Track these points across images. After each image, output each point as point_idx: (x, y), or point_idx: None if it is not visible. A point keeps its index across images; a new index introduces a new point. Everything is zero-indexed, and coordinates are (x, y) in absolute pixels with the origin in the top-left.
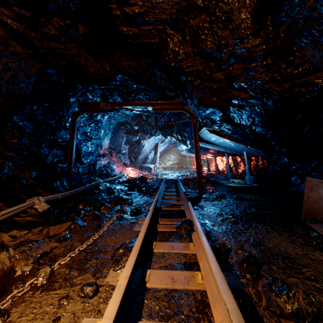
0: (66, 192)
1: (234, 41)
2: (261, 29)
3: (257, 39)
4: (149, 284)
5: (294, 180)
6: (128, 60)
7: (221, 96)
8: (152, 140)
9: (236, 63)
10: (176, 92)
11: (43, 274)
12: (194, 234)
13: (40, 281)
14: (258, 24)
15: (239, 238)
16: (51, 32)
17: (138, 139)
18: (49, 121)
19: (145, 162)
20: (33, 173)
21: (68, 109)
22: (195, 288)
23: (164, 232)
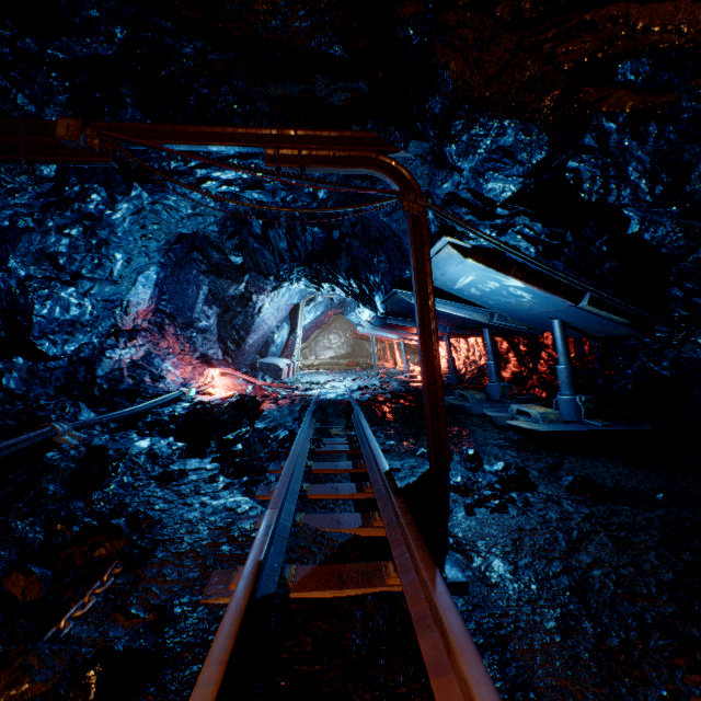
0: None
1: None
2: None
3: None
4: None
5: None
6: None
7: (567, 50)
8: (282, 294)
9: None
10: (353, 91)
11: None
12: None
13: None
14: None
15: None
16: None
17: (244, 291)
18: None
19: (266, 353)
20: None
21: None
22: None
23: None
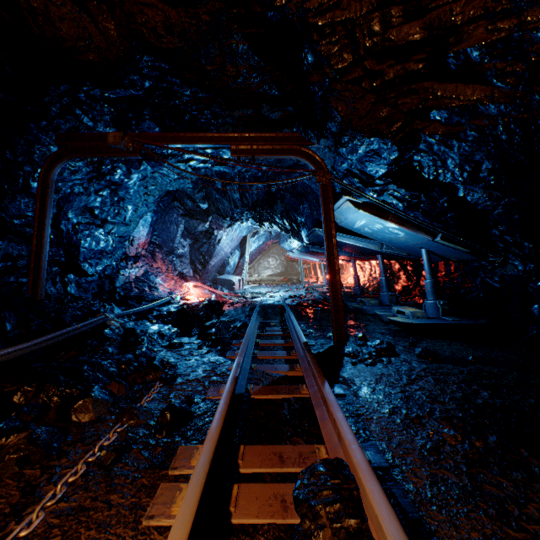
0: None
1: None
2: None
3: None
4: None
5: (539, 310)
6: (162, 4)
7: (403, 103)
8: (235, 229)
9: None
10: (285, 111)
11: None
12: None
13: None
14: None
15: None
16: None
17: (208, 228)
18: None
19: (223, 272)
20: None
21: (29, 147)
22: None
23: None
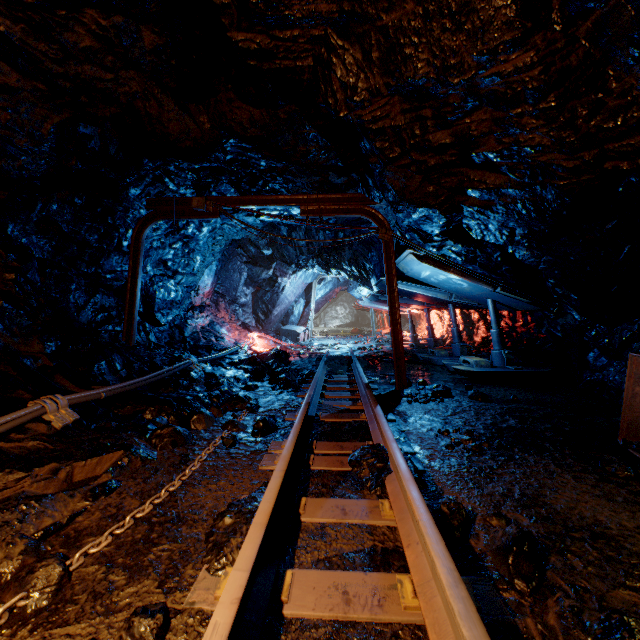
0: (117, 385)
1: (476, 58)
2: (536, 29)
3: (527, 53)
4: (290, 608)
5: (593, 358)
6: (249, 106)
7: (445, 182)
8: (300, 276)
9: (479, 109)
10: (349, 176)
11: (43, 582)
12: (390, 479)
13: (33, 601)
14: (531, 20)
15: (489, 488)
16: (82, 43)
17: (272, 275)
18: (85, 236)
19: (286, 322)
20: (48, 344)
21: (125, 212)
22: (399, 620)
23: (325, 475)
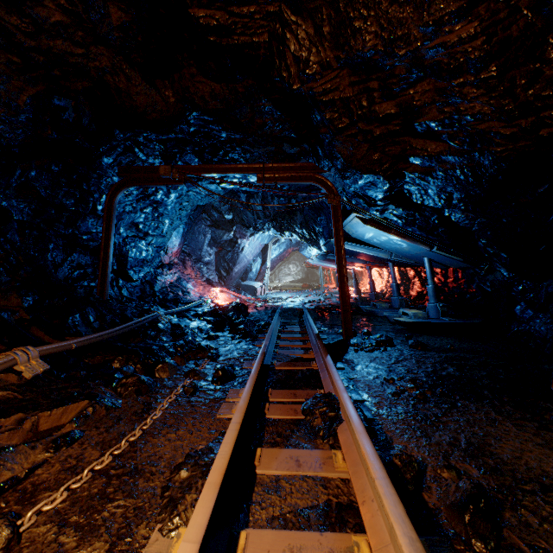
0: (88, 336)
1: (422, 29)
2: None
3: (470, 24)
4: None
5: (520, 311)
6: (210, 81)
7: (389, 150)
8: (257, 238)
9: (422, 80)
10: (301, 147)
11: None
12: (342, 429)
13: None
14: None
15: (436, 436)
16: (53, 18)
17: (233, 237)
18: (62, 200)
19: (245, 278)
20: (26, 299)
21: (99, 179)
22: None
23: (280, 423)
